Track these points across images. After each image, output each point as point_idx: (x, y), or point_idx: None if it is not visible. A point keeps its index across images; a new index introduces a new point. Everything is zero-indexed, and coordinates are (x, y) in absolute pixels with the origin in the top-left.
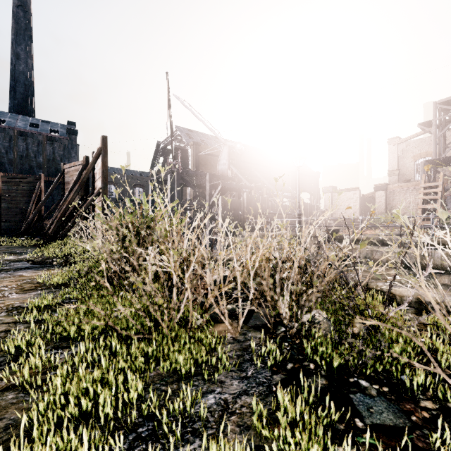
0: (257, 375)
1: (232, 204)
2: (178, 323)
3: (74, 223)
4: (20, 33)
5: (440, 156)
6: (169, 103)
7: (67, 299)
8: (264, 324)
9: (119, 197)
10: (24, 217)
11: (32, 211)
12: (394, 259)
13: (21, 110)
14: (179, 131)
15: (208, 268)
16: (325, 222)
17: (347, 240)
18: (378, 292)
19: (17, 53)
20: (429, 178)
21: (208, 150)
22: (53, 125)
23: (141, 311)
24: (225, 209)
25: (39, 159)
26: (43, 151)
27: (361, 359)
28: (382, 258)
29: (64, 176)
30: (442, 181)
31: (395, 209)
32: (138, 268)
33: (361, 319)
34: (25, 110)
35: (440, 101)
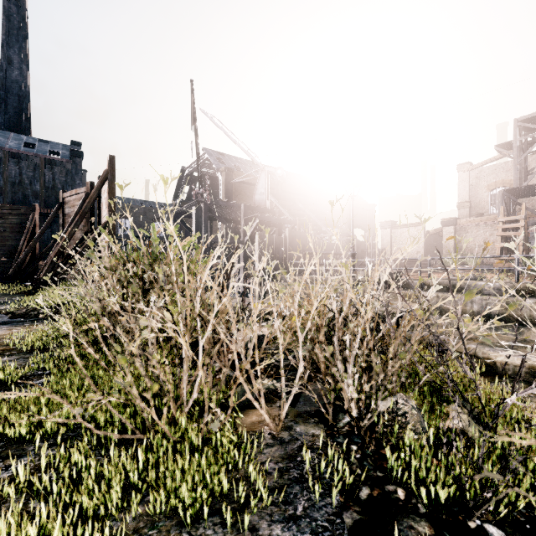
0: (313, 513)
1: (271, 241)
2: (191, 412)
3: (73, 265)
4: (12, 33)
5: (521, 184)
6: (194, 118)
7: (40, 370)
8: (318, 410)
9: (135, 234)
10: (13, 257)
11: (23, 249)
12: (503, 315)
13: (14, 127)
14: (208, 154)
15: (235, 328)
16: (405, 261)
17: (438, 287)
18: (471, 357)
19: (9, 58)
20: (508, 211)
21: (242, 177)
22: (54, 145)
23: (134, 396)
24: (263, 248)
25: (35, 187)
26: (40, 176)
27: (491, 491)
28: (484, 313)
29: (64, 207)
30: (525, 214)
31: (466, 248)
32: (135, 327)
33: (467, 408)
34: (19, 127)
35: (522, 119)
